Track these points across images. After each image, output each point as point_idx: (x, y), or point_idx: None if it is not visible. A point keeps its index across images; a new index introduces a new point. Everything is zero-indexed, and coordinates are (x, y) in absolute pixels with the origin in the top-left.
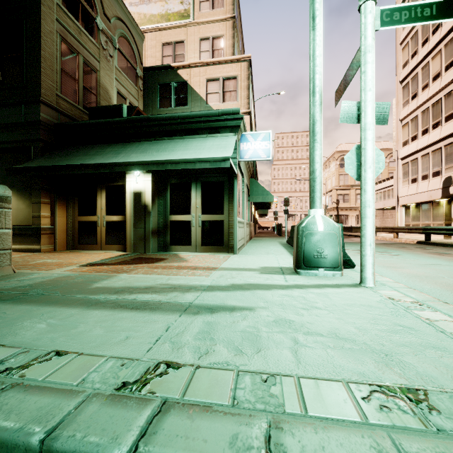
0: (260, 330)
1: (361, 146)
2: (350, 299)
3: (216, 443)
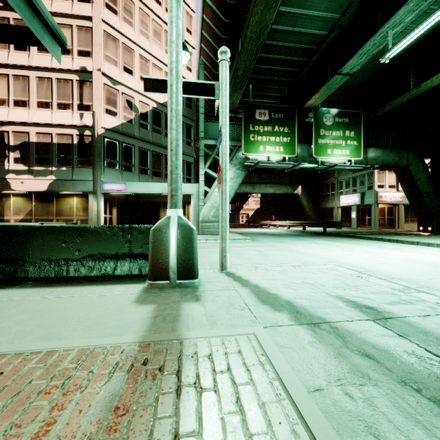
0: (363, 292)
1: (226, 167)
2: (269, 276)
3: (437, 292)
